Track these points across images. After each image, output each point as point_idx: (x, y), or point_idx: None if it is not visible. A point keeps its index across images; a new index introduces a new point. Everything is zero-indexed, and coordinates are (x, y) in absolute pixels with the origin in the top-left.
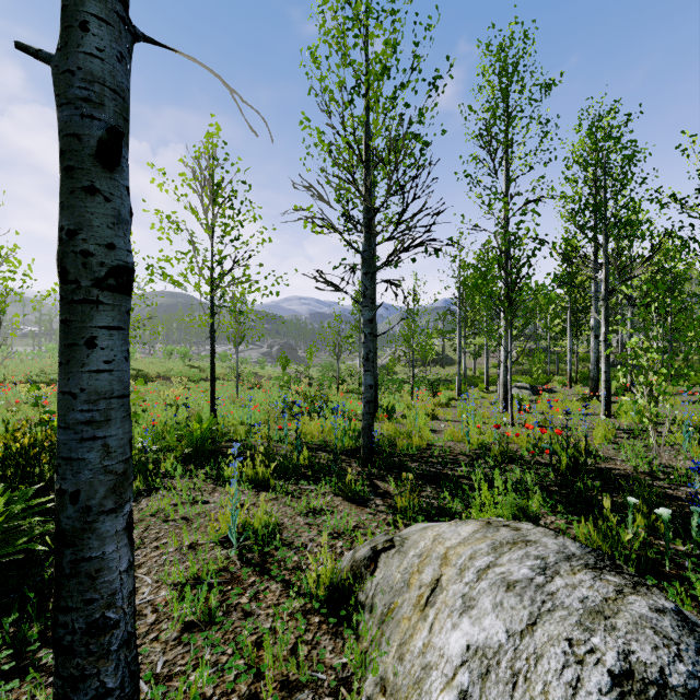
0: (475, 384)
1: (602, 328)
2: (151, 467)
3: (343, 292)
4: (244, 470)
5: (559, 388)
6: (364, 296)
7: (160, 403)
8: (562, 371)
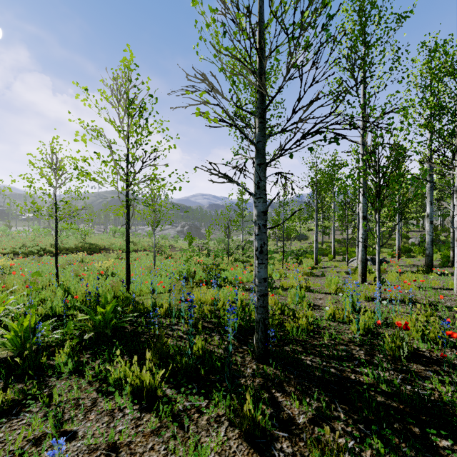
0: (324, 254)
1: (455, 217)
2: (43, 360)
3: (237, 184)
4: (129, 379)
5: (389, 259)
6: (258, 188)
7: (95, 272)
8: (385, 244)
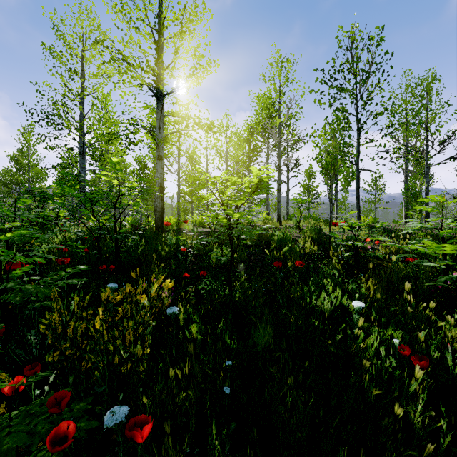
0: None
1: None
2: None
3: None
4: None
5: None
6: None
7: None
8: None
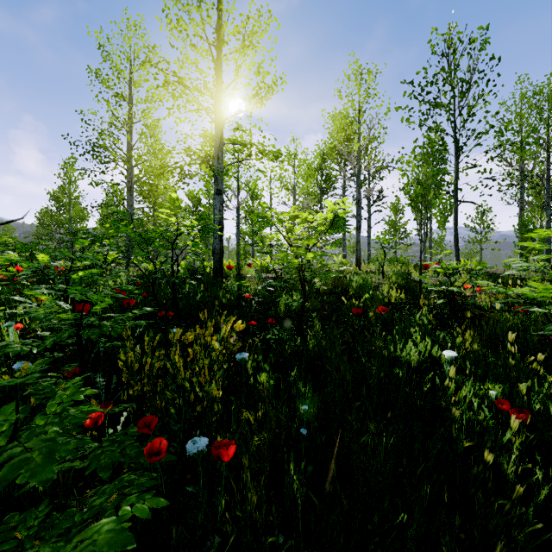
0: None
1: None
2: None
3: None
4: None
5: None
6: None
7: None
8: None
